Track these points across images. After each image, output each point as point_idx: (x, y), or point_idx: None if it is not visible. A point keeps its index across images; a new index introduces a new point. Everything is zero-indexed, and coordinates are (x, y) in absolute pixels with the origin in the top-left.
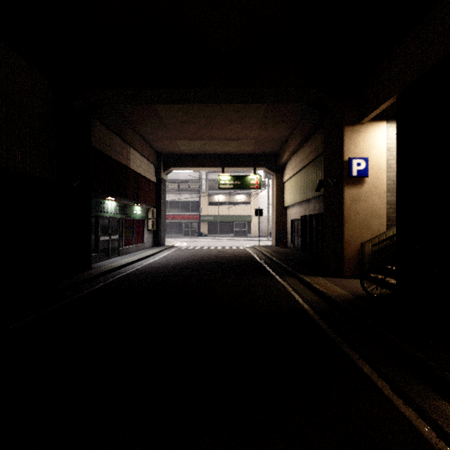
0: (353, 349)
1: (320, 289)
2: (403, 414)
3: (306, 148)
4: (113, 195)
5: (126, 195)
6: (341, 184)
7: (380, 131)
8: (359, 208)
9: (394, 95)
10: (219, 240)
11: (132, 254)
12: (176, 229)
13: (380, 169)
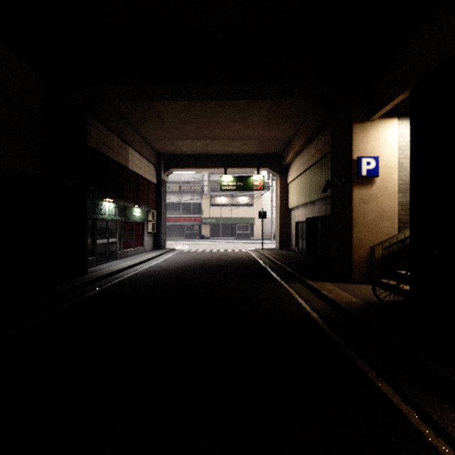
0: (369, 365)
1: (328, 295)
2: (436, 449)
3: (311, 147)
4: (111, 196)
5: (125, 196)
6: (349, 184)
7: (391, 129)
8: (369, 210)
9: (407, 88)
10: (221, 243)
11: (131, 258)
12: (177, 232)
13: (390, 168)
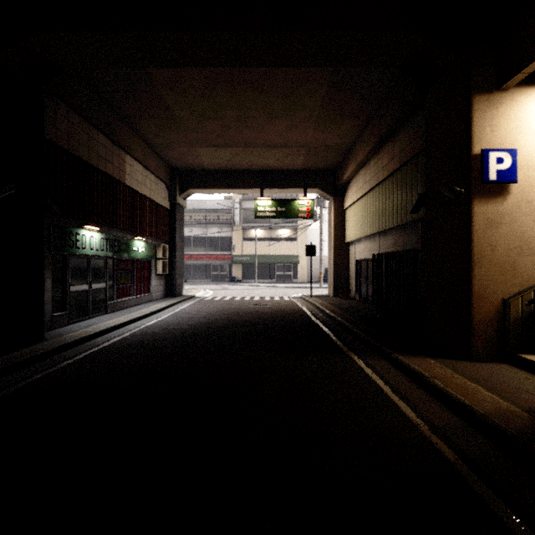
0: None
1: (450, 393)
2: None
3: (383, 154)
4: (94, 221)
5: (118, 223)
6: (467, 196)
7: None
8: (499, 238)
9: None
10: (256, 288)
11: (128, 311)
12: (201, 273)
13: None
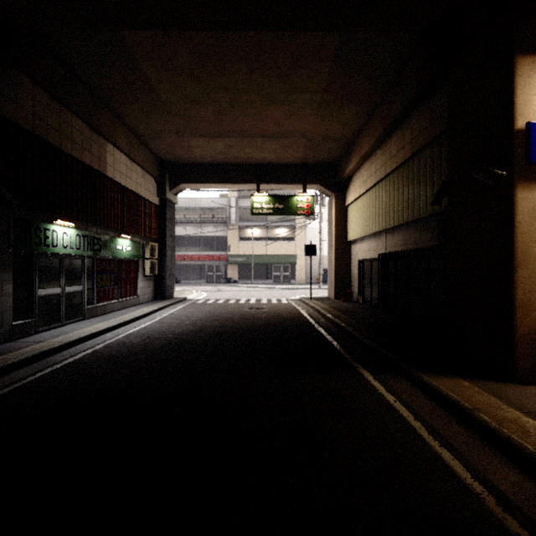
0: None
1: (510, 437)
2: None
3: (391, 143)
4: (68, 216)
5: (98, 218)
6: (508, 180)
7: None
8: None
9: None
10: (252, 289)
11: (110, 316)
12: (195, 274)
13: None
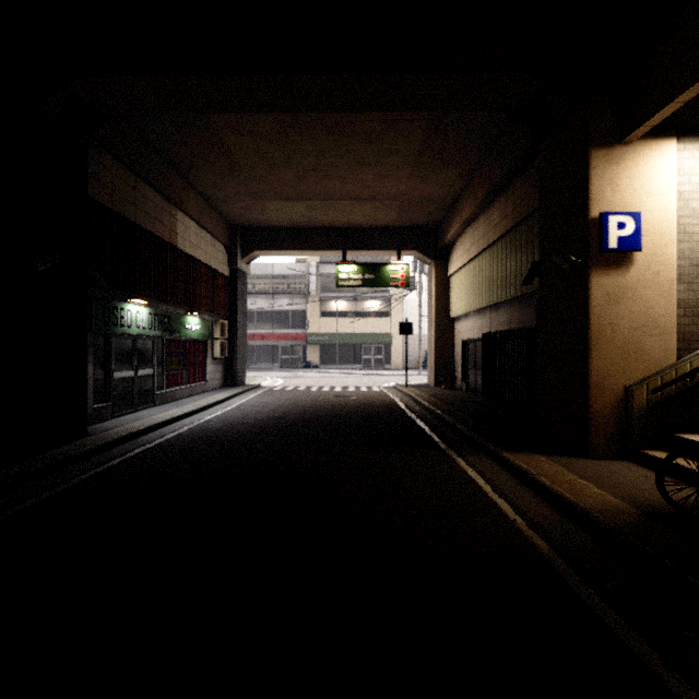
0: None
1: (556, 490)
2: None
3: (494, 210)
4: (142, 294)
5: (169, 295)
6: (584, 267)
7: (664, 159)
8: (621, 315)
9: None
10: (337, 375)
11: (181, 403)
12: (267, 356)
13: (663, 235)
